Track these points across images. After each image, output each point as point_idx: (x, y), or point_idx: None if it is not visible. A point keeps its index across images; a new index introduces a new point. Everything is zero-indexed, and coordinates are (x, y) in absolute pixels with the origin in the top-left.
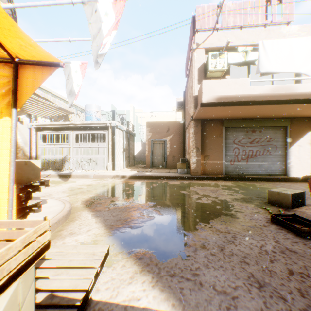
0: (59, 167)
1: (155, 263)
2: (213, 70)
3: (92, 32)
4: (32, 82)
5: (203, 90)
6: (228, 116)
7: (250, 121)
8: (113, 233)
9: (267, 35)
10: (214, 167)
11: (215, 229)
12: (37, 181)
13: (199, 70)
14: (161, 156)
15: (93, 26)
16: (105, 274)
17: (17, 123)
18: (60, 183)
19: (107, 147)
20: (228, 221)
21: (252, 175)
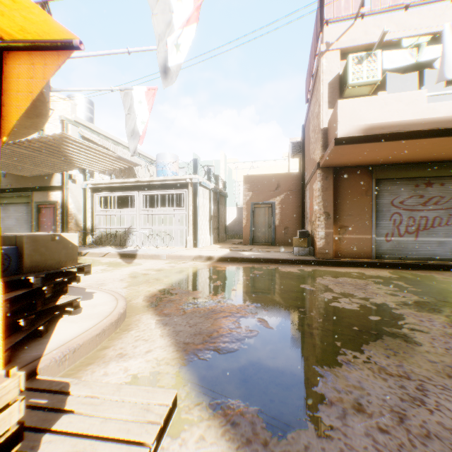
0: (121, 243)
1: (263, 439)
2: (356, 84)
3: (157, 28)
4: (27, 85)
5: (339, 116)
6: (382, 160)
7: (422, 167)
8: (188, 361)
9: None
10: (356, 246)
11: (377, 367)
12: (71, 265)
13: (331, 86)
14: (267, 227)
15: (158, 19)
16: None
17: (68, 181)
18: (119, 266)
19: (186, 214)
20: (400, 349)
21: (427, 260)
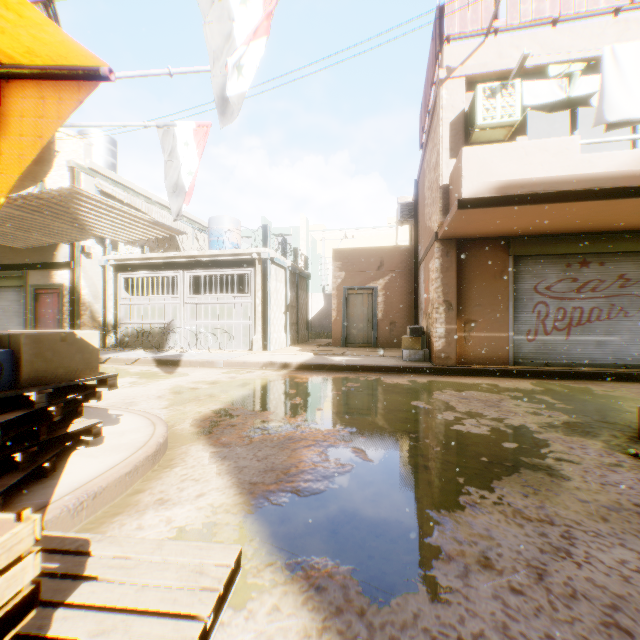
0: (158, 344)
1: (359, 607)
2: (487, 125)
3: (211, 43)
4: (35, 126)
5: (464, 169)
6: (522, 230)
7: (576, 241)
8: (256, 507)
9: (622, 34)
10: (487, 347)
11: (512, 509)
12: (89, 376)
13: (454, 127)
14: (365, 321)
15: (214, 29)
16: (226, 633)
17: (80, 256)
18: (156, 377)
19: (252, 303)
20: (542, 486)
21: (581, 366)
